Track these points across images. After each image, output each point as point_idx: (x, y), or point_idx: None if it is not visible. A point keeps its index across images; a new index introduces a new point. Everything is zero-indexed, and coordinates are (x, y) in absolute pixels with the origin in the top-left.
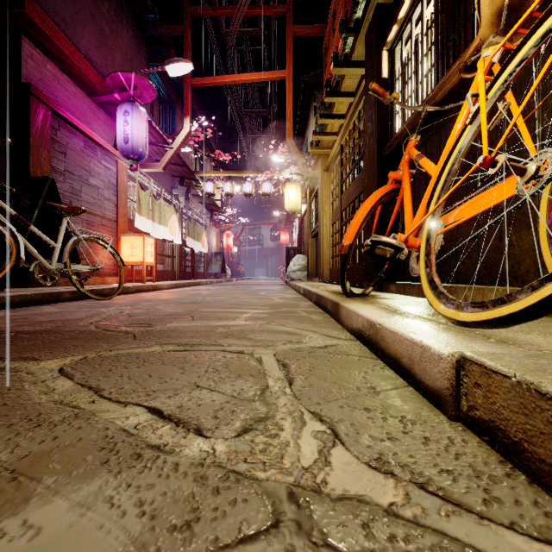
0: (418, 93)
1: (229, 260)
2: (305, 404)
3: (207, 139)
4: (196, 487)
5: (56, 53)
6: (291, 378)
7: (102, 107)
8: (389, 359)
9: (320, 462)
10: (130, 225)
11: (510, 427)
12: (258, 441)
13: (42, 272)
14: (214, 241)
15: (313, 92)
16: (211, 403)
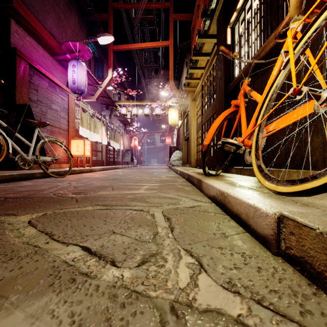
0: (249, 53)
1: (136, 154)
2: (181, 244)
3: (122, 82)
4: (109, 303)
5: (32, 30)
6: (172, 227)
7: (59, 62)
8: (233, 215)
9: (191, 285)
10: (76, 133)
11: (315, 262)
12: (151, 269)
13: (23, 161)
14: (126, 142)
15: (185, 54)
16: (122, 243)
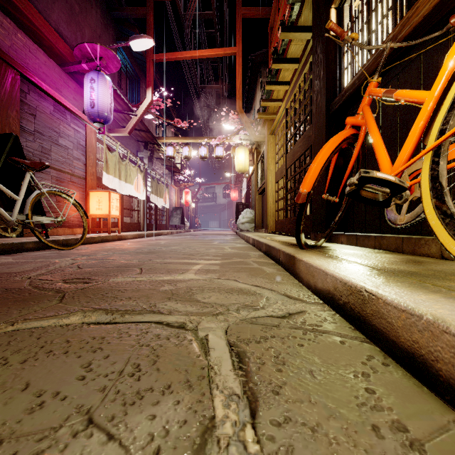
0: (371, 42)
1: (188, 214)
2: None
3: (168, 110)
4: None
5: (27, 25)
6: (252, 392)
7: (72, 77)
8: (395, 349)
9: None
10: (99, 182)
11: None
12: None
13: (3, 224)
14: (175, 197)
15: (259, 69)
16: None
